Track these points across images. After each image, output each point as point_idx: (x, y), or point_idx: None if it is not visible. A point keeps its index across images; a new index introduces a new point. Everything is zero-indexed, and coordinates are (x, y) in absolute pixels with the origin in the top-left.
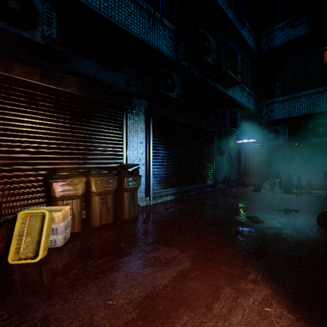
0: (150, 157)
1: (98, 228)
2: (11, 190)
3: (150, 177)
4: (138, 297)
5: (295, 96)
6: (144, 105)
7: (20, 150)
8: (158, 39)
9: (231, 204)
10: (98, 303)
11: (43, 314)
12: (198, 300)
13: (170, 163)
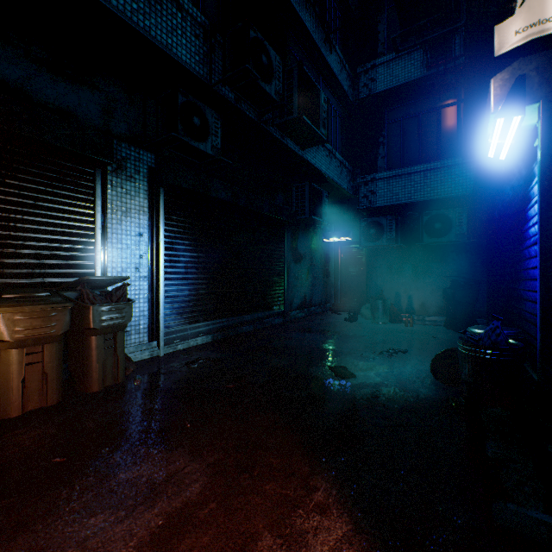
0: (161, 263)
1: (14, 421)
2: None
3: (161, 303)
4: None
5: (405, 173)
6: (148, 162)
7: None
8: (169, 32)
9: (308, 346)
10: None
11: None
12: None
13: (204, 275)
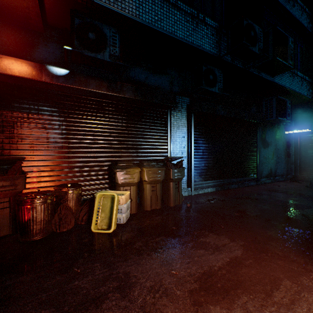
0: (192, 150)
1: (149, 211)
2: (87, 176)
3: (192, 169)
4: (196, 272)
5: None
6: (186, 102)
7: (93, 146)
8: (200, 39)
9: (280, 200)
10: (164, 271)
11: (124, 271)
12: (255, 286)
13: (211, 156)
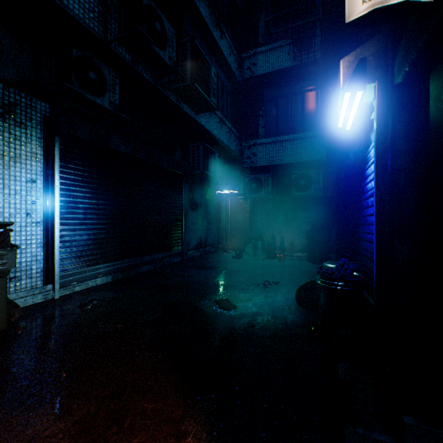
0: (56, 209)
1: None
2: None
3: (56, 247)
4: None
5: (279, 140)
6: (41, 110)
7: None
8: None
9: (199, 281)
10: None
11: None
12: None
13: (104, 220)
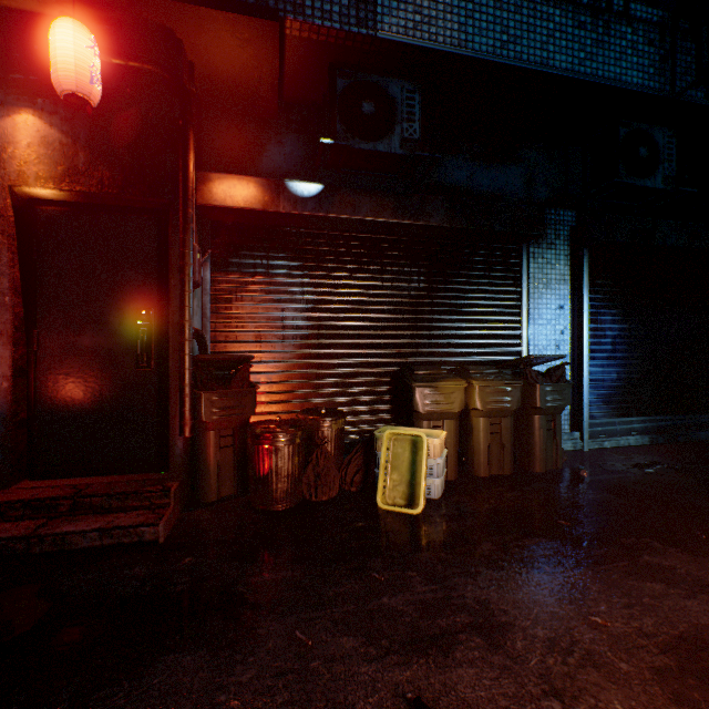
0: (584, 339)
1: (487, 480)
2: (351, 396)
3: (584, 386)
4: (658, 632)
5: None
6: (567, 222)
7: (361, 334)
8: (616, 61)
9: None
10: (569, 613)
11: (476, 597)
12: None
13: (636, 353)
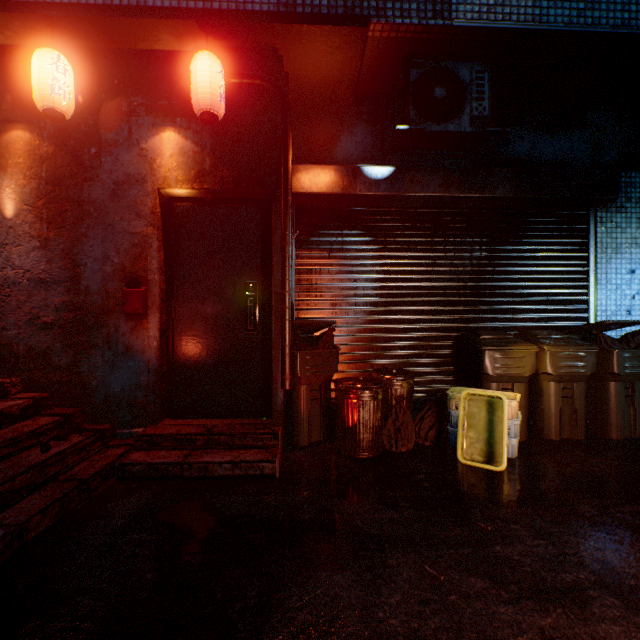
0: None
1: (559, 443)
2: (415, 358)
3: None
4: None
5: None
6: (639, 183)
7: (425, 301)
8: None
9: None
10: None
11: (593, 556)
12: None
13: None
